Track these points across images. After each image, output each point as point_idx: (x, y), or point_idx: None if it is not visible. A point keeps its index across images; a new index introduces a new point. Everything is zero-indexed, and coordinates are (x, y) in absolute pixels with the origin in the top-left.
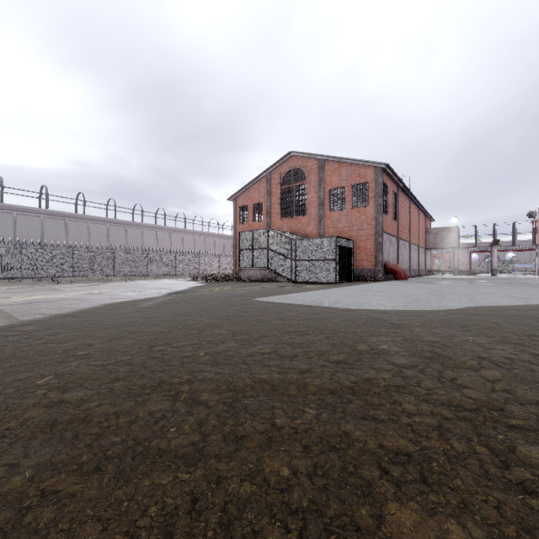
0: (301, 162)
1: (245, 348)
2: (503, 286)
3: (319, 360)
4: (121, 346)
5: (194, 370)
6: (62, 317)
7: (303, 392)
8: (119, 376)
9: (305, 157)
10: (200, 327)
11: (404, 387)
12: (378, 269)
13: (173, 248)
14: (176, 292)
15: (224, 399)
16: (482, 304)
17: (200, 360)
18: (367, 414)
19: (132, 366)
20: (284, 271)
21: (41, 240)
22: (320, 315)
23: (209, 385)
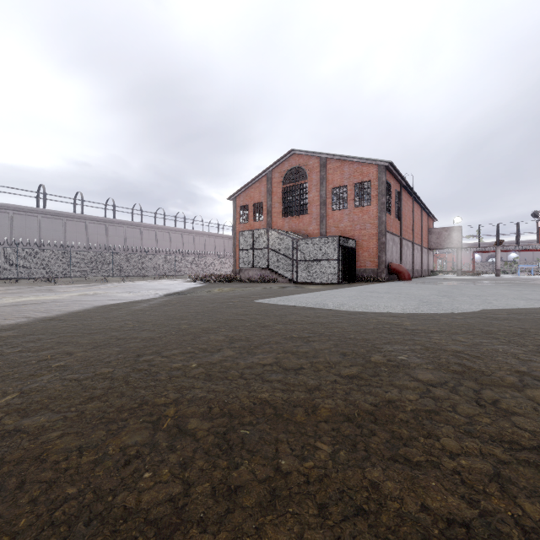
0: (302, 161)
1: (243, 357)
2: (512, 287)
3: (329, 373)
4: (105, 355)
5: (184, 386)
6: (47, 321)
7: (313, 418)
8: (94, 395)
9: (306, 155)
10: (195, 332)
11: (437, 413)
12: (381, 269)
13: (172, 248)
14: (174, 293)
15: (216, 428)
16: (498, 306)
17: (192, 372)
18: (397, 453)
19: (112, 381)
20: (285, 272)
21: (39, 240)
22: (325, 319)
23: (199, 407)
